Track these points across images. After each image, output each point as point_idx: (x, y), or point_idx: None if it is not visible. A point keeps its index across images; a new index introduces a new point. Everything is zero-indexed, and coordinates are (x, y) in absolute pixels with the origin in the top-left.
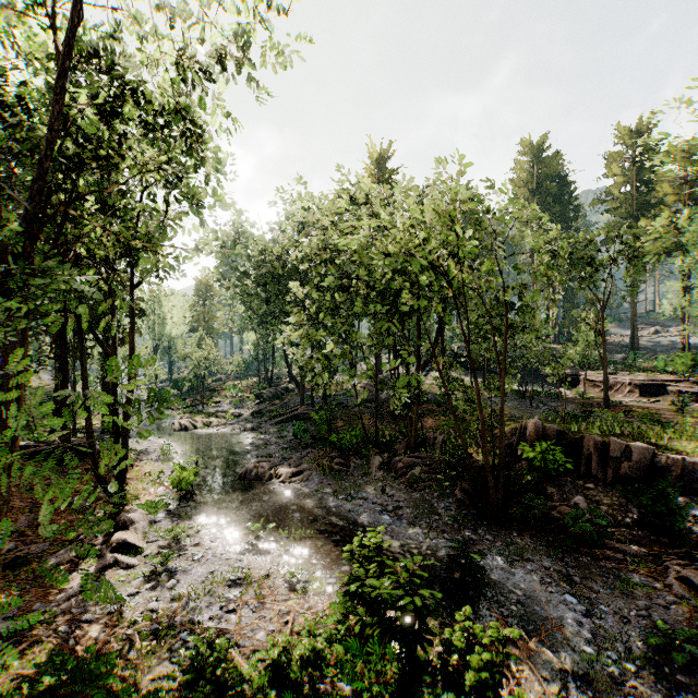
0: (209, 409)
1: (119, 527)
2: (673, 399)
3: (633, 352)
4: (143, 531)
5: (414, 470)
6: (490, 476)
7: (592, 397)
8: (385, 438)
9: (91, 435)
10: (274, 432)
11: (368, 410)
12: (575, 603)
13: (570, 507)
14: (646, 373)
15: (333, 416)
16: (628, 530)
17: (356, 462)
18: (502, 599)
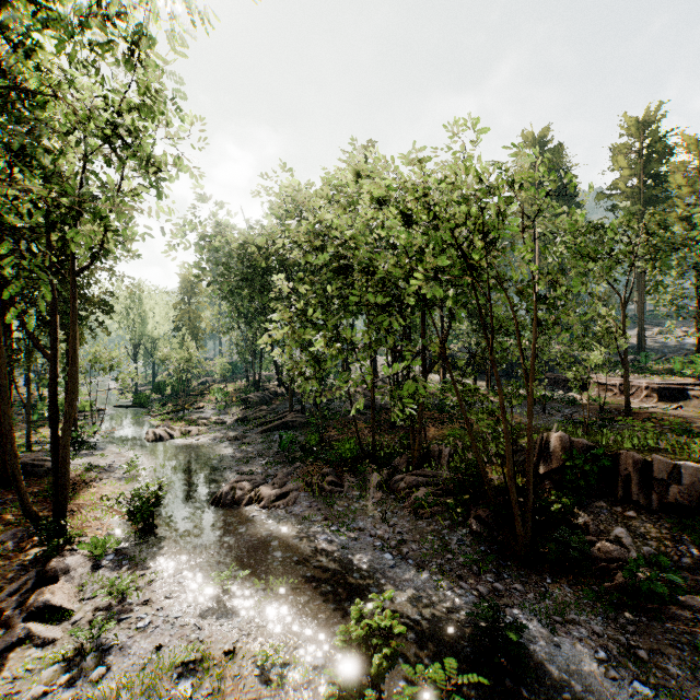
0: (191, 415)
1: (47, 578)
2: (696, 405)
3: (643, 354)
4: (79, 583)
5: (419, 492)
6: (516, 506)
7: (607, 402)
8: (383, 451)
9: (14, 460)
10: (259, 442)
11: (363, 417)
12: (651, 697)
13: (611, 542)
14: (661, 376)
15: (325, 423)
16: (688, 574)
17: (350, 481)
18: (550, 691)
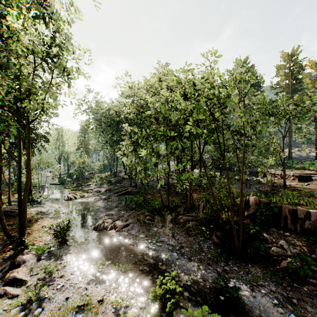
0: (85, 188)
1: (15, 265)
2: (315, 183)
3: (291, 160)
4: (30, 267)
5: (189, 224)
6: (234, 231)
7: (275, 182)
8: (173, 205)
9: (0, 209)
10: (116, 200)
11: (163, 189)
12: None
13: (278, 247)
14: (299, 170)
15: (146, 192)
16: (314, 262)
17: (157, 218)
18: None
